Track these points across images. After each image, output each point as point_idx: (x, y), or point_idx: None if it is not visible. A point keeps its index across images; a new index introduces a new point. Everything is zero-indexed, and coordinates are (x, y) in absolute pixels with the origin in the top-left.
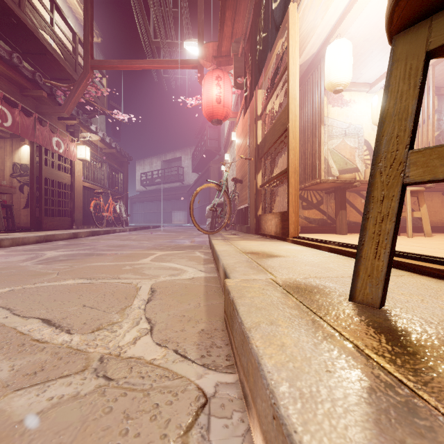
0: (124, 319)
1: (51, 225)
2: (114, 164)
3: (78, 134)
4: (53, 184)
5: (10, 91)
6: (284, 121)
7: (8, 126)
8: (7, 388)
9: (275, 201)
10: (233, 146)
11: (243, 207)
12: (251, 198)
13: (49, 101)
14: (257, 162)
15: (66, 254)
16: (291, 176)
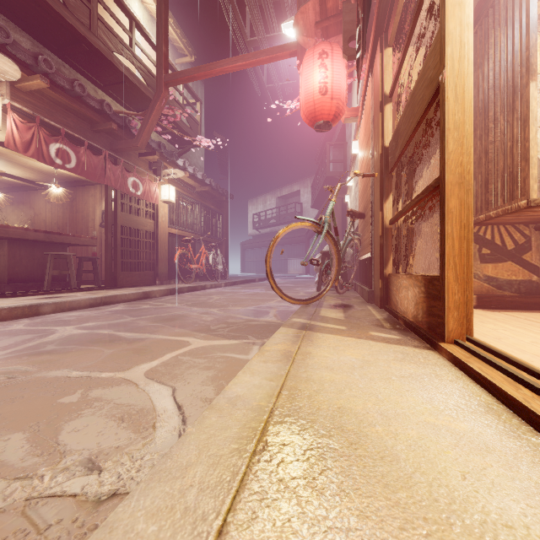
0: None
1: (129, 280)
2: (210, 205)
3: (161, 172)
4: (137, 232)
5: (79, 128)
6: (433, 71)
7: (72, 168)
8: None
9: (420, 248)
10: (356, 164)
11: (365, 257)
12: (375, 243)
13: (124, 135)
14: (385, 179)
15: (74, 335)
16: (448, 194)
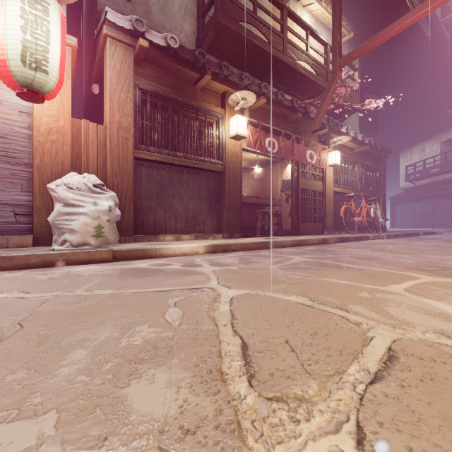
0: (320, 400)
1: (306, 230)
2: (368, 162)
3: (329, 141)
4: (308, 193)
5: (277, 124)
6: None
7: (275, 152)
8: (159, 435)
9: None
10: None
11: None
12: None
13: (304, 120)
14: None
15: (307, 261)
16: None
